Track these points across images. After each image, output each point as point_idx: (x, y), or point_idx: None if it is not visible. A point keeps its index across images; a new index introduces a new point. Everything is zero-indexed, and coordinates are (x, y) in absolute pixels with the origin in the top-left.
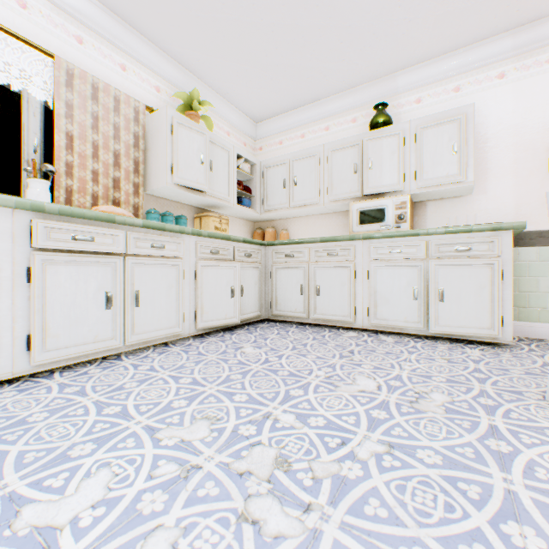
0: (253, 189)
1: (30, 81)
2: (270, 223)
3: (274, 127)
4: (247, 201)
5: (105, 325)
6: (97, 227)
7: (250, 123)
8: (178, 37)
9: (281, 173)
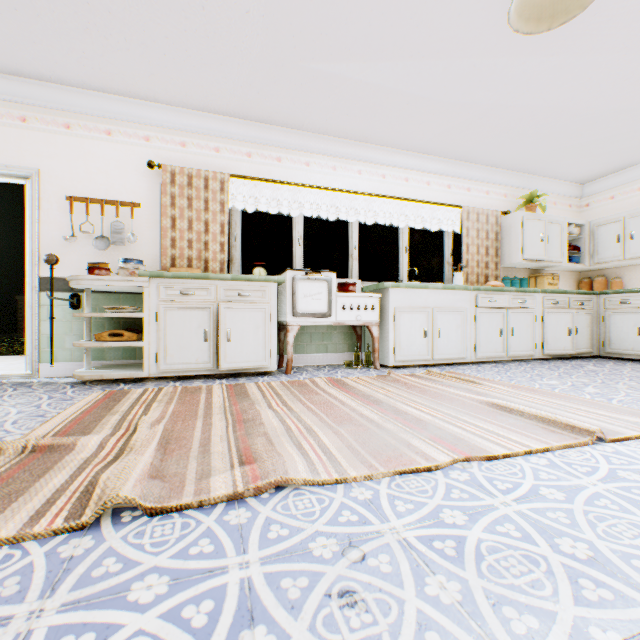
0: (580, 246)
1: (448, 222)
2: (598, 272)
3: (602, 185)
4: (575, 258)
5: (498, 344)
6: (497, 295)
7: (575, 187)
8: (525, 163)
9: (613, 230)
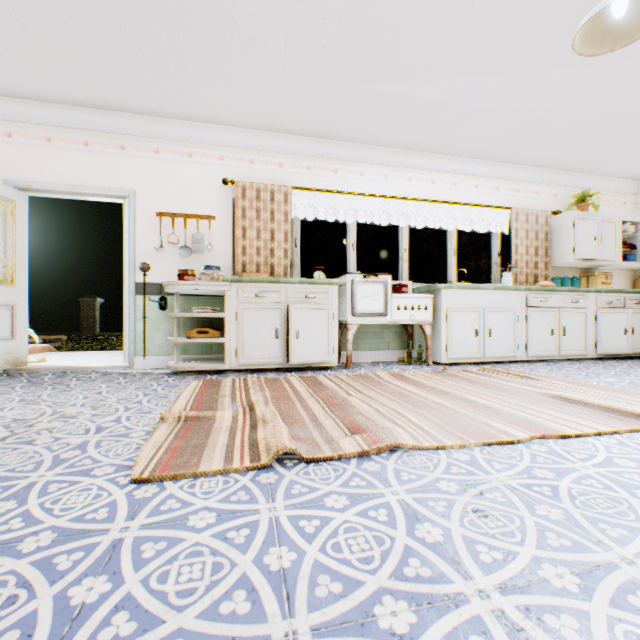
0: (636, 244)
1: (496, 223)
2: None
3: None
4: (631, 257)
5: (549, 344)
6: (548, 295)
7: (630, 183)
8: (577, 162)
9: None
